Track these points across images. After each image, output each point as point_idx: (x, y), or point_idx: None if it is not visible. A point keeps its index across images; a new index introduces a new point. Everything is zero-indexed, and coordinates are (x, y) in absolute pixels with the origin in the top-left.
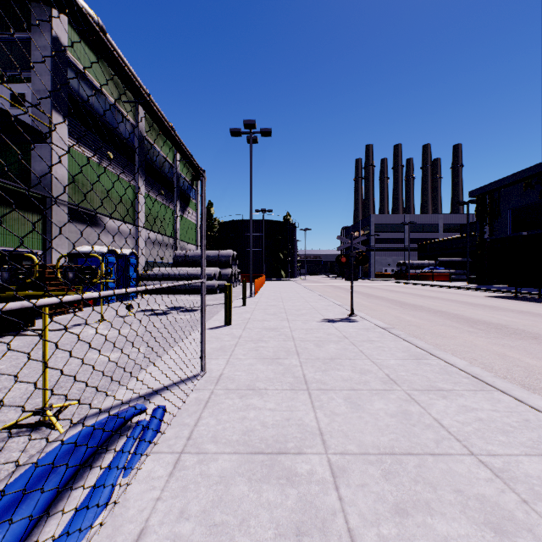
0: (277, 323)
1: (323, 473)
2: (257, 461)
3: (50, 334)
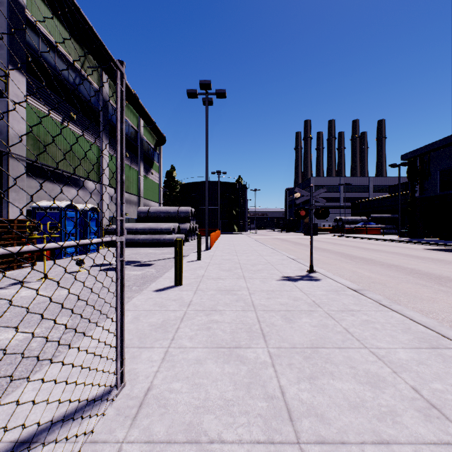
0: (233, 283)
1: None
2: None
3: None
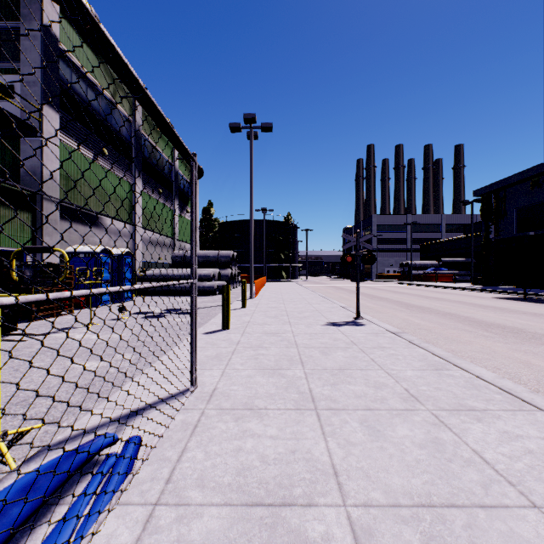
0: (278, 327)
1: (343, 539)
2: (254, 519)
3: (32, 340)
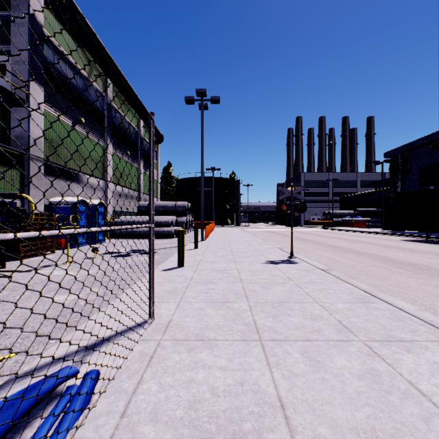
0: (225, 265)
1: None
2: None
3: (17, 276)
